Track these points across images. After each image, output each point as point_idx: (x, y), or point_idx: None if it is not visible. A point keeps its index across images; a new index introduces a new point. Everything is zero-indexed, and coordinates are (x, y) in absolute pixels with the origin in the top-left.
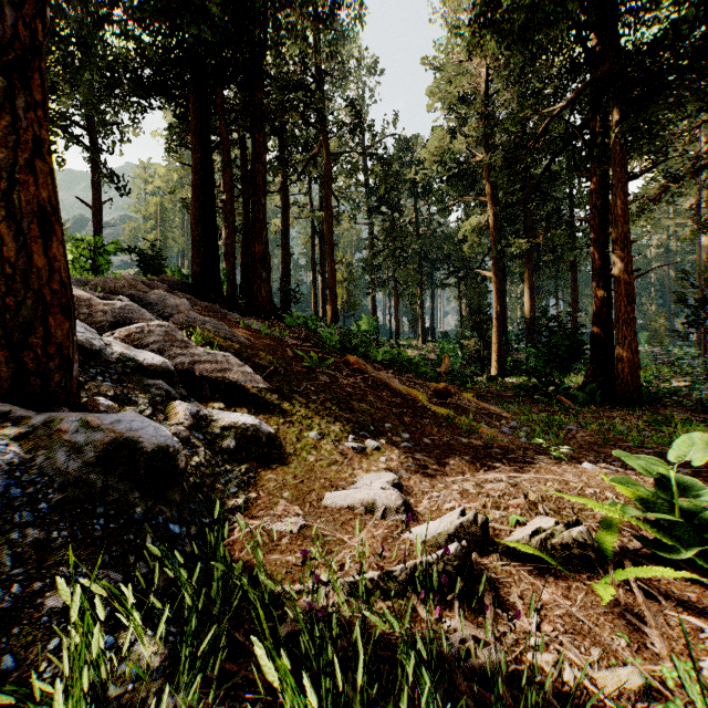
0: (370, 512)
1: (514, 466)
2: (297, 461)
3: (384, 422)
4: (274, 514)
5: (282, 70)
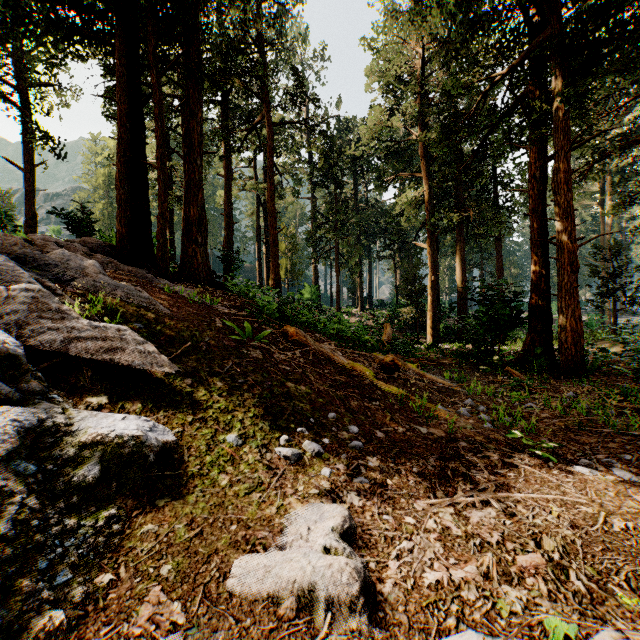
0: (304, 608)
1: (494, 472)
2: (200, 489)
3: (327, 410)
4: (127, 637)
5: (224, 38)
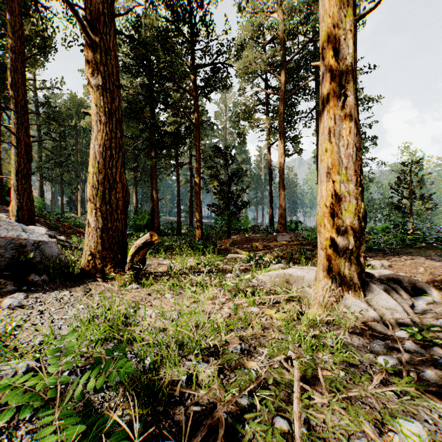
0: None
1: None
2: None
3: None
4: None
5: None
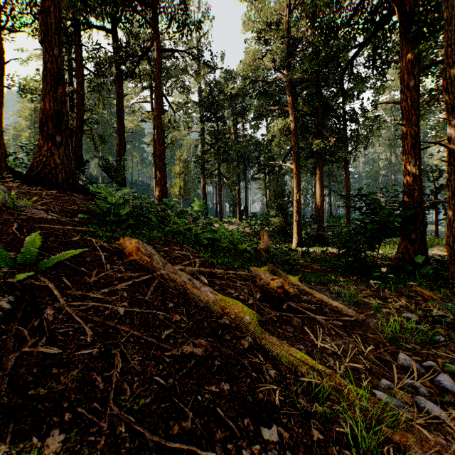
0: None
1: None
2: None
3: None
4: None
5: None
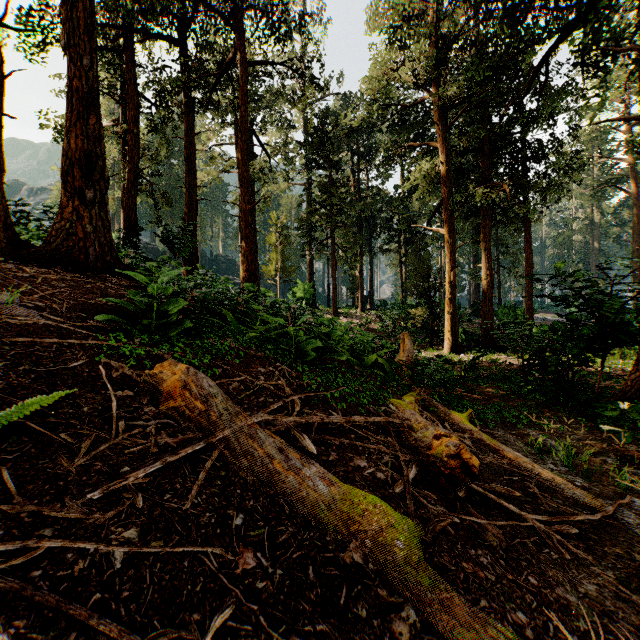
0: None
1: None
2: None
3: None
4: None
5: None
